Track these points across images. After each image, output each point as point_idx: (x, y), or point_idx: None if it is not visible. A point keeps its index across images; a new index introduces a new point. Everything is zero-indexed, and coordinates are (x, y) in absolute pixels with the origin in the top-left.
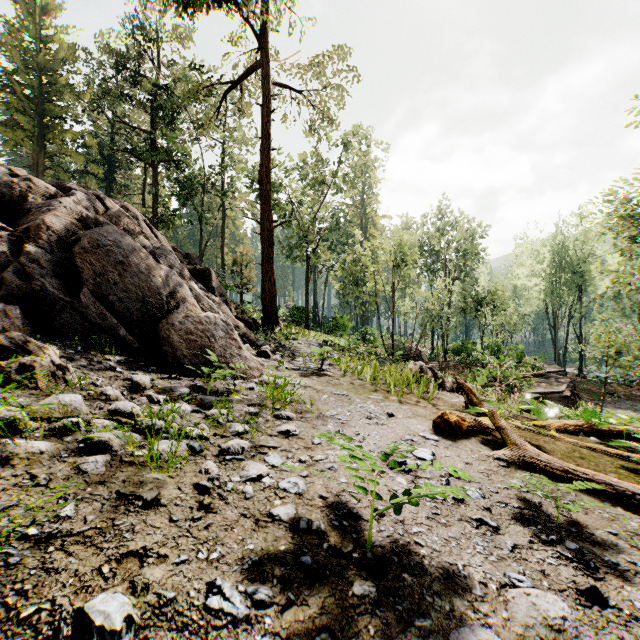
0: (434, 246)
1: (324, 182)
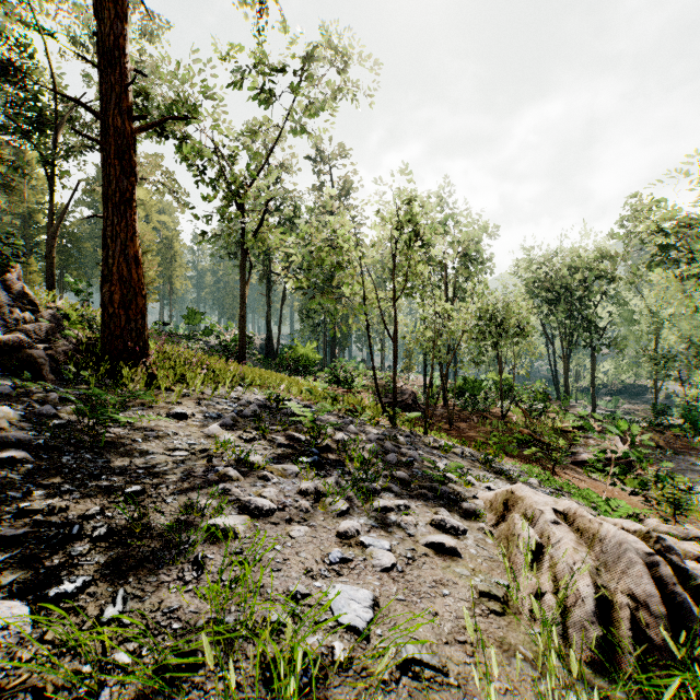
0: (428, 252)
1: (270, 102)
